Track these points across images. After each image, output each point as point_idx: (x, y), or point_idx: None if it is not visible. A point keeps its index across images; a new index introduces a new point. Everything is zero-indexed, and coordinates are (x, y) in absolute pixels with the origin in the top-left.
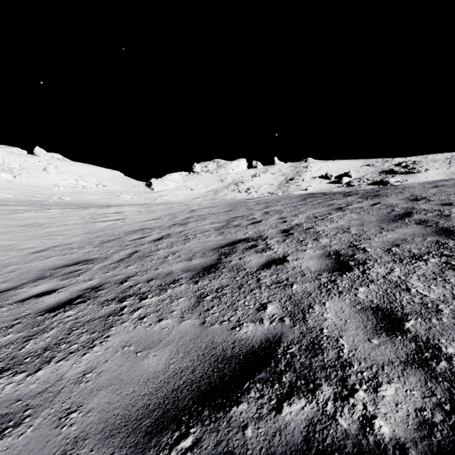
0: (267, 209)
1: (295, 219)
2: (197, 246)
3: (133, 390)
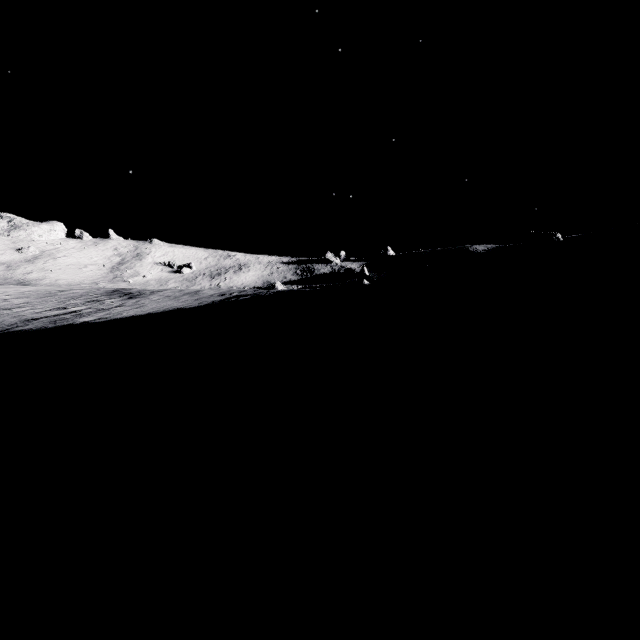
0: (71, 302)
1: (80, 308)
2: (29, 317)
3: (32, 328)
